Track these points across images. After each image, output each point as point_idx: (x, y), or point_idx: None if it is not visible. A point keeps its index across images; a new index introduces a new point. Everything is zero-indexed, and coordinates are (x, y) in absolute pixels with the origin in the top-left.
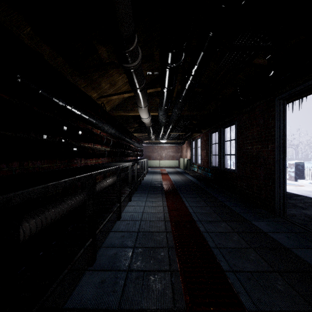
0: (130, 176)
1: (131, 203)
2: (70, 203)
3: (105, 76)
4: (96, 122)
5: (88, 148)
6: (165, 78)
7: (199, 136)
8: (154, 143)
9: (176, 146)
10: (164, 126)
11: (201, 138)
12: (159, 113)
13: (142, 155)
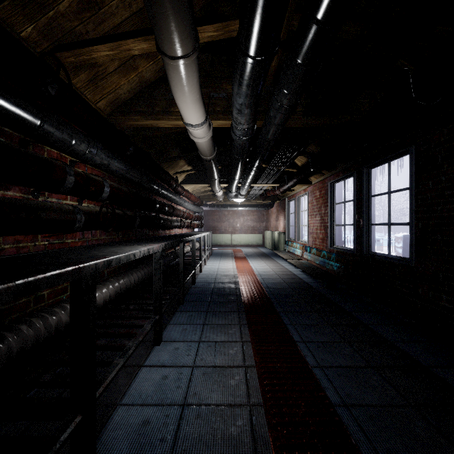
0: (159, 279)
1: (160, 353)
2: None
3: None
4: (3, 101)
5: None
6: None
7: (304, 191)
8: (223, 206)
9: (258, 212)
10: (242, 161)
11: (309, 195)
12: (234, 105)
13: (201, 225)
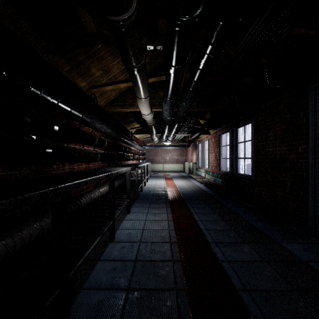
0: (129, 183)
1: (130, 216)
2: (39, 225)
3: (95, 58)
4: (83, 116)
5: (71, 150)
6: (173, 47)
7: (207, 138)
8: (158, 146)
9: (180, 149)
10: (168, 126)
11: (209, 140)
12: (163, 108)
13: (144, 158)
